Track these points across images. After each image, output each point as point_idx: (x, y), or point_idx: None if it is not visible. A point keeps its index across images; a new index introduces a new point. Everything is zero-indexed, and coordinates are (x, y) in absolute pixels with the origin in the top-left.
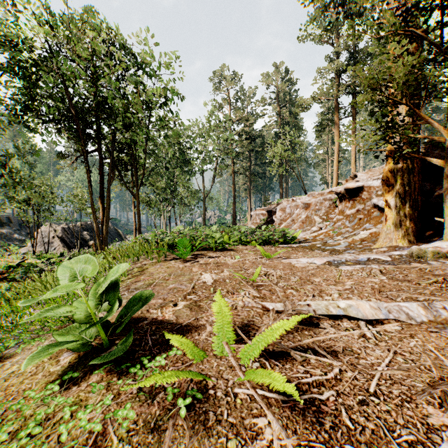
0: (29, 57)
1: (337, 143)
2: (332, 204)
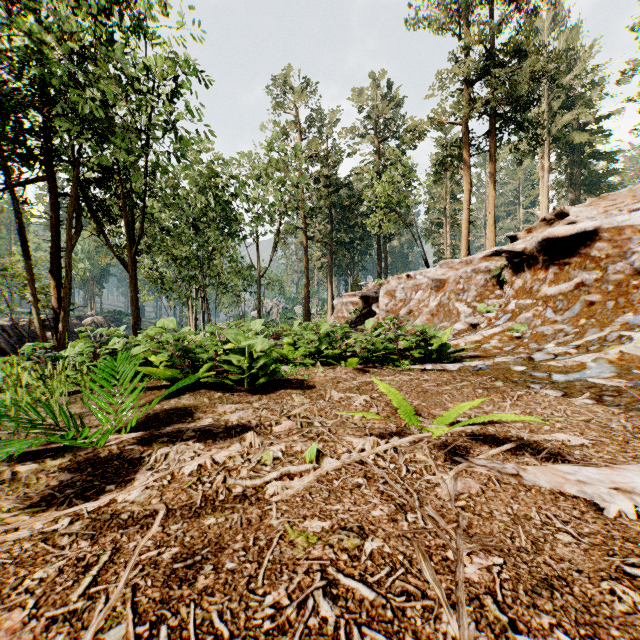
0: None
1: (468, 192)
2: (490, 279)
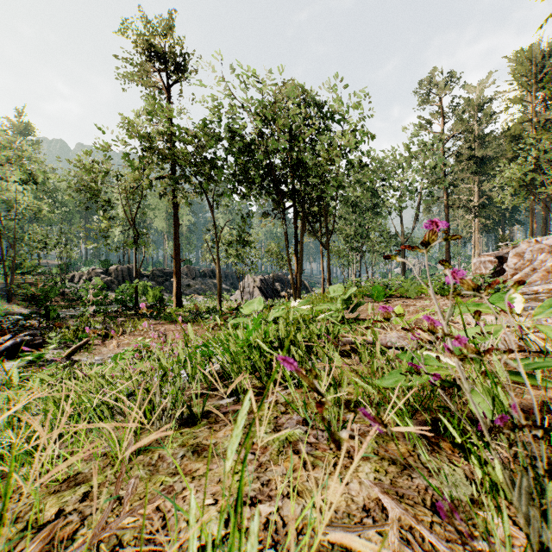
0: (250, 144)
1: None
2: None
